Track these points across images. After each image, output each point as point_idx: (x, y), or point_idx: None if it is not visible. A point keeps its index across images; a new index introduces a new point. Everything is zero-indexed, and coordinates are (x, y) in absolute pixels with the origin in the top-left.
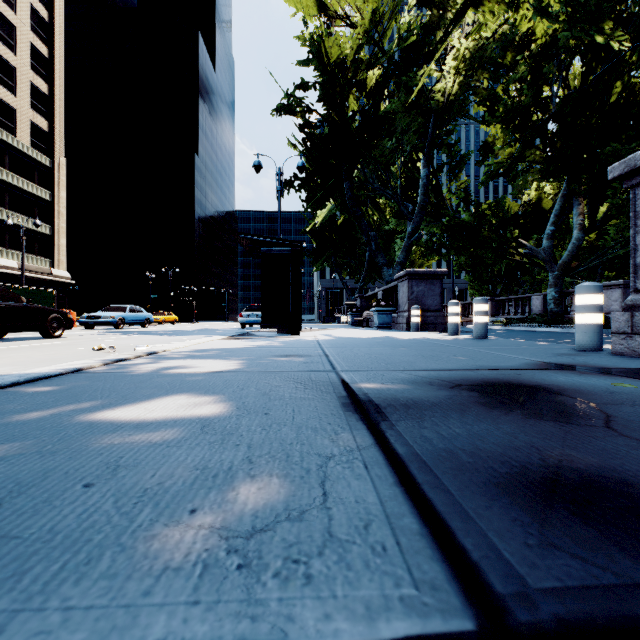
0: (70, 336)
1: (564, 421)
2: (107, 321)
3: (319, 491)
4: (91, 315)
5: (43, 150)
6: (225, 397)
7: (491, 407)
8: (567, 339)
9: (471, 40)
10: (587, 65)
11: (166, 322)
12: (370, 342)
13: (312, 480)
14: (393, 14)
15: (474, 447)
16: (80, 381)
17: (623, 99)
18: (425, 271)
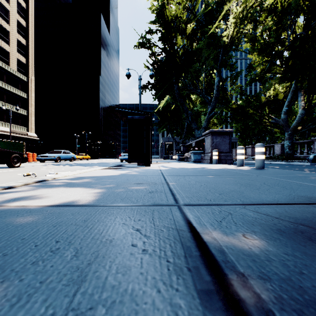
0: (26, 166)
1: None
2: (51, 158)
3: None
4: (43, 155)
5: (23, 73)
6: None
7: None
8: (306, 168)
9: (243, 7)
10: (307, 19)
11: (84, 159)
12: (194, 171)
13: None
14: None
15: None
16: None
17: None
18: (220, 130)
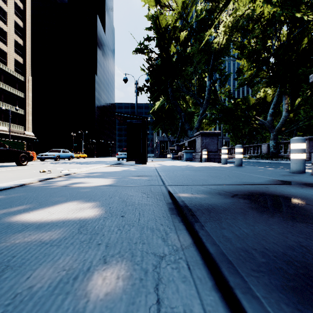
0: (31, 164)
1: (311, 222)
2: (51, 157)
3: (154, 297)
4: (43, 154)
5: (20, 73)
6: (99, 203)
7: (260, 211)
8: (281, 166)
9: (232, 17)
10: (290, 29)
11: (81, 157)
12: (182, 168)
13: (148, 283)
14: (193, 4)
15: (262, 246)
16: (20, 192)
17: (307, 46)
18: (209, 132)
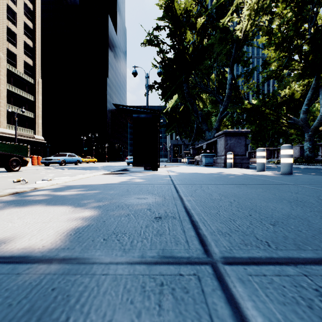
0: (27, 170)
1: None
2: (55, 161)
3: None
4: (47, 158)
5: (30, 75)
6: None
7: None
8: None
9: None
10: None
11: (90, 162)
12: (210, 178)
13: None
14: None
15: None
16: None
17: None
18: (235, 131)
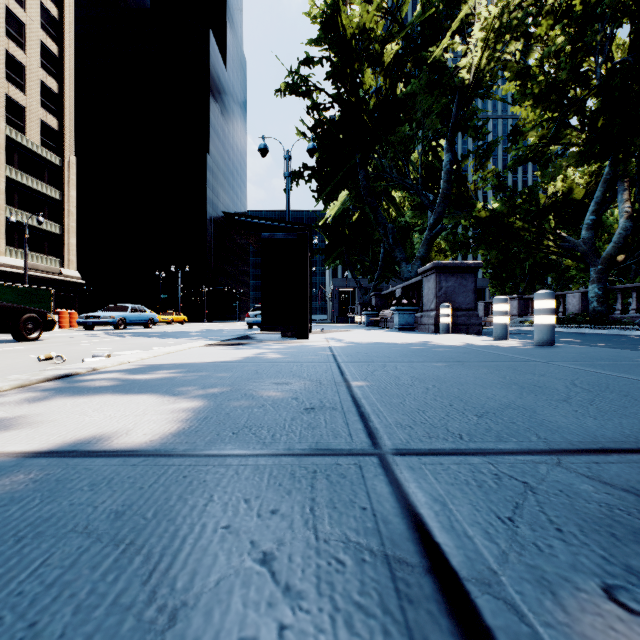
0: (53, 338)
1: None
2: (106, 321)
3: None
4: (90, 315)
5: (53, 149)
6: None
7: None
8: None
9: (501, 8)
10: (637, 30)
11: (174, 322)
12: (403, 351)
13: None
14: None
15: None
16: None
17: None
18: (456, 263)
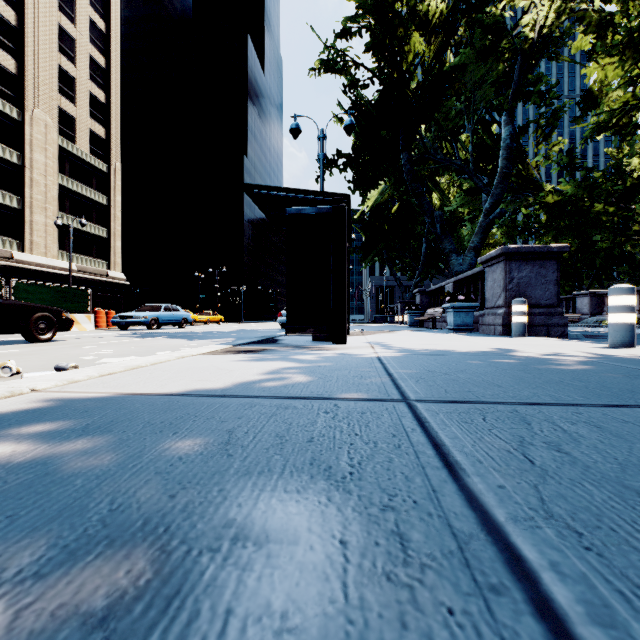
0: (72, 339)
1: None
2: (139, 321)
3: None
4: (123, 315)
5: (101, 157)
6: None
7: None
8: None
9: None
10: None
11: (211, 322)
12: (506, 370)
13: None
14: None
15: None
16: None
17: None
18: (532, 247)
